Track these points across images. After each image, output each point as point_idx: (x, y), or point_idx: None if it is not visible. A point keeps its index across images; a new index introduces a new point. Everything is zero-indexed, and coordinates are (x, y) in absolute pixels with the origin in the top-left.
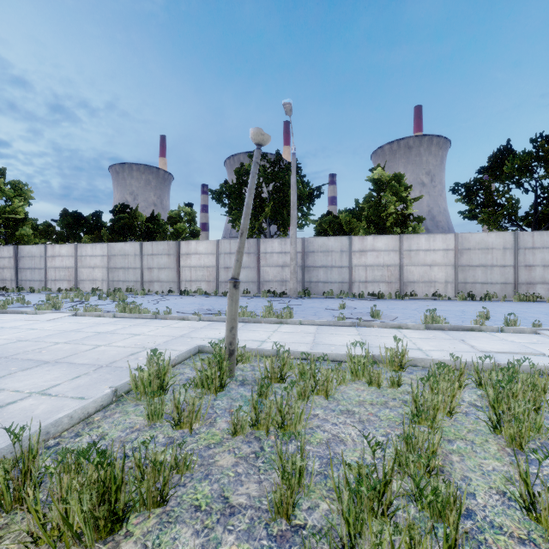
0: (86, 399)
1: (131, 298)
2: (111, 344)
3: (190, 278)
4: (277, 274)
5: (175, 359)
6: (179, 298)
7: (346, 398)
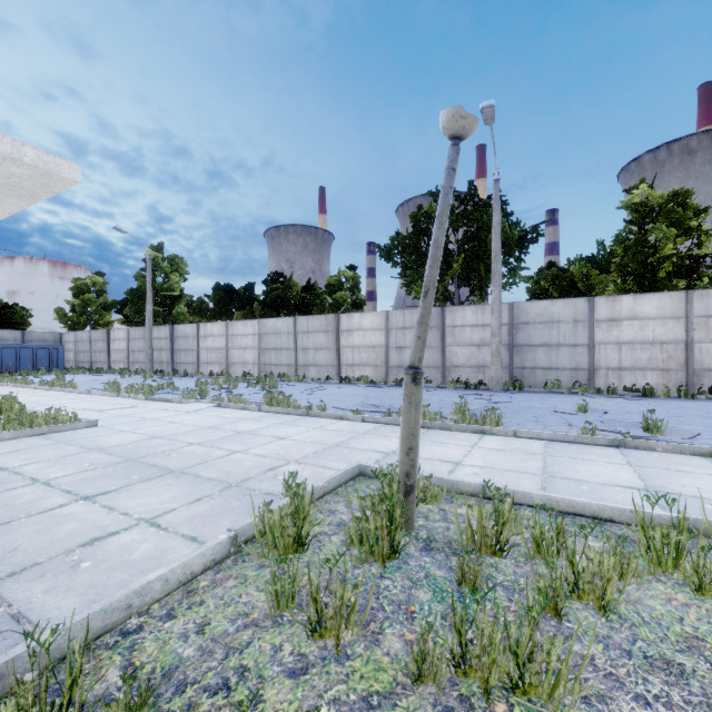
0: (198, 541)
1: (283, 385)
2: (249, 450)
3: (352, 361)
4: (470, 356)
5: (324, 486)
6: (339, 387)
7: (648, 620)
